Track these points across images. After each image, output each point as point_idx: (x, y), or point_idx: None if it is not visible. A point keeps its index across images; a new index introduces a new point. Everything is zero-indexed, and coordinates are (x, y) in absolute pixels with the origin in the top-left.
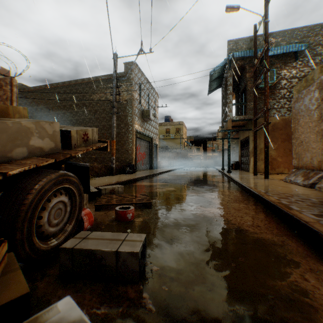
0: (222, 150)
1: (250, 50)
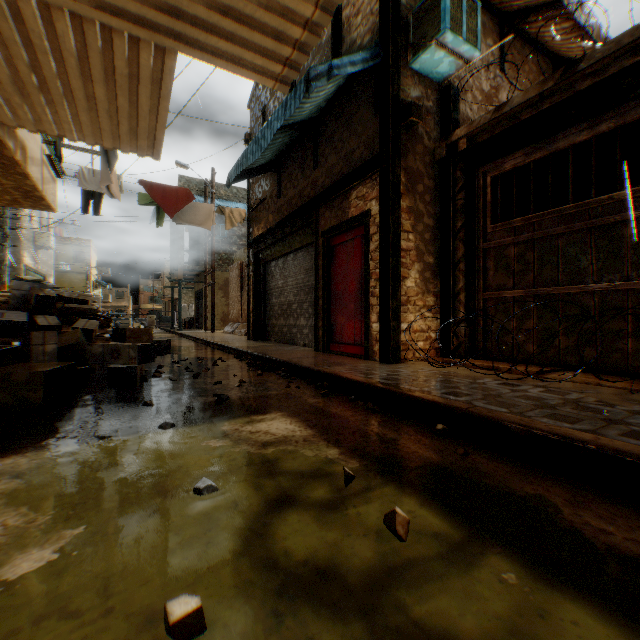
0: (172, 302)
1: (203, 194)
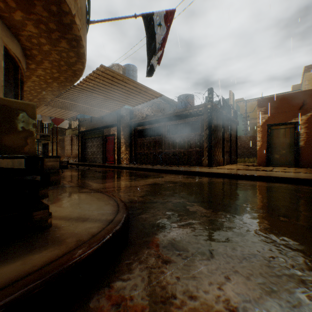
0: None
1: None
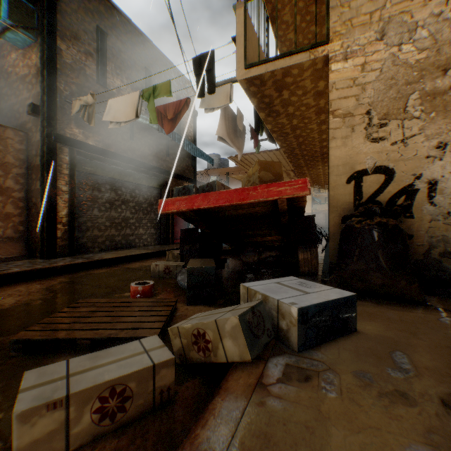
0: None
1: None
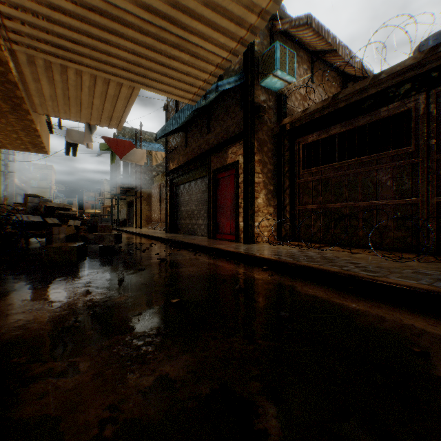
0: (112, 208)
1: (133, 138)
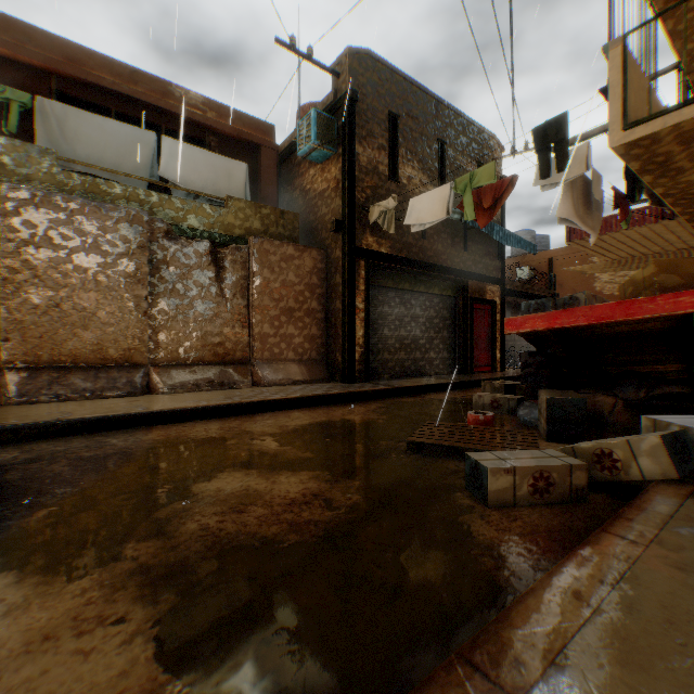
0: None
1: None
